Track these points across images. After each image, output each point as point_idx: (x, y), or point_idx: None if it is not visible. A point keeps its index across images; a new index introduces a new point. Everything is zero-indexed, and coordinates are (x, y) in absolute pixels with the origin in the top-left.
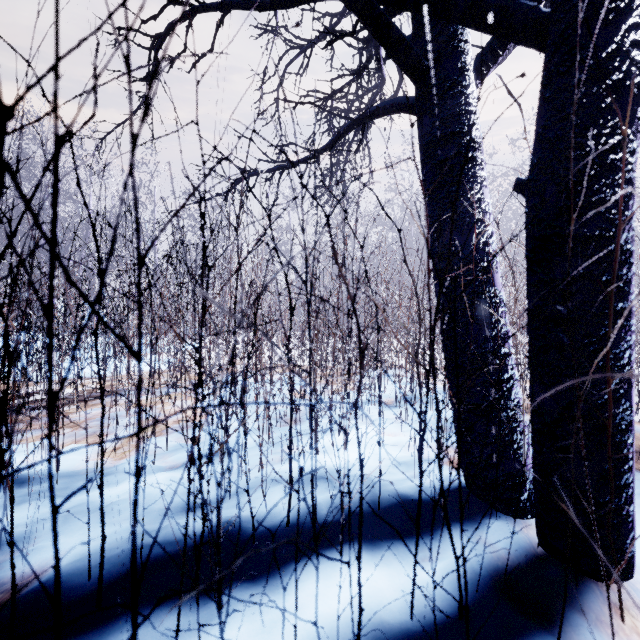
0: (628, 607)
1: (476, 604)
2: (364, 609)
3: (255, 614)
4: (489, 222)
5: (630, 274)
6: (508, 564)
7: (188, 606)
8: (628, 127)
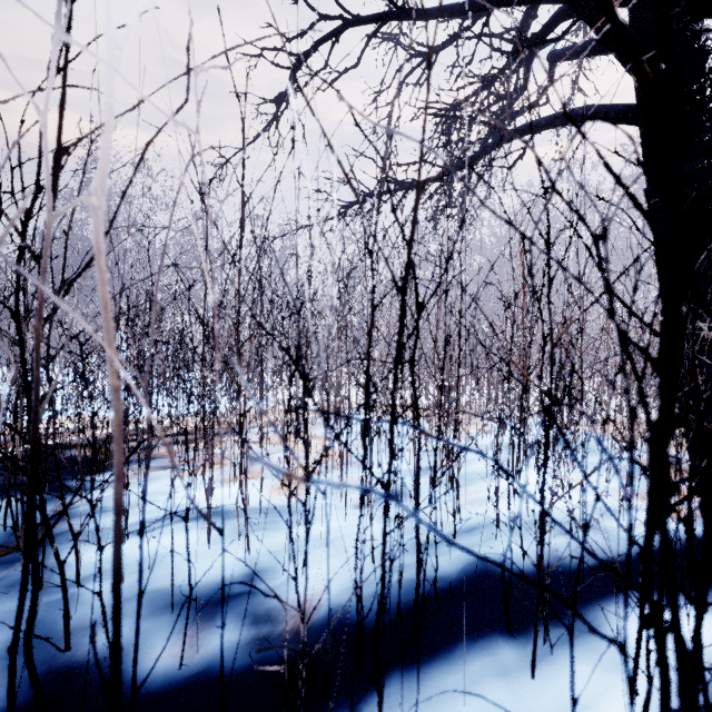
0: None
1: None
2: None
3: (588, 652)
4: None
5: None
6: None
7: (510, 640)
8: None
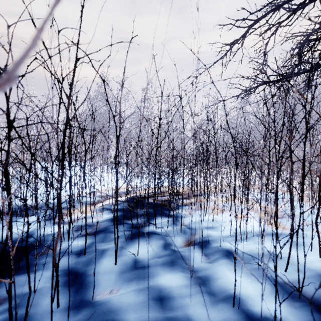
0: None
1: None
2: None
3: None
4: None
5: None
6: None
7: None
8: None
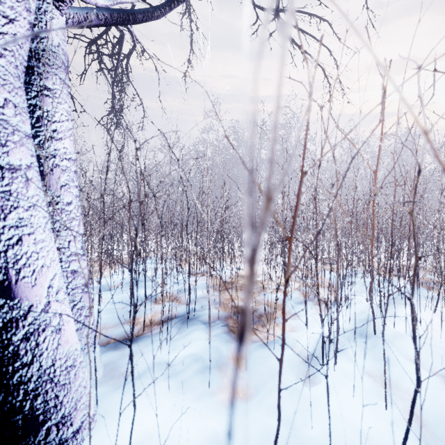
0: None
1: None
2: None
3: None
4: (46, 128)
5: None
6: None
7: None
8: None
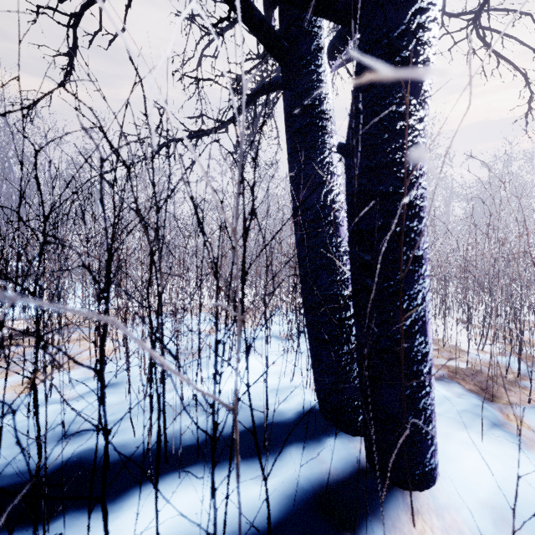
0: (423, 513)
1: (289, 518)
2: (160, 533)
3: None
4: (337, 182)
5: (420, 226)
6: (333, 478)
7: (16, 534)
8: (415, 98)
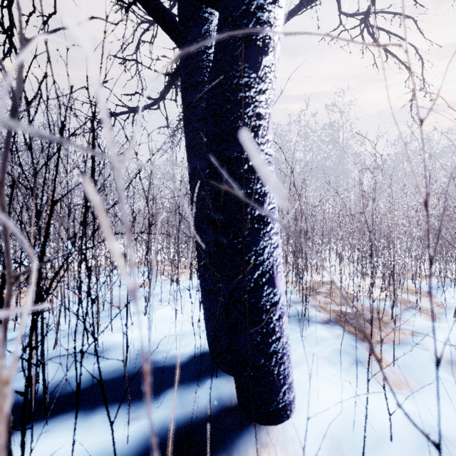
0: (270, 446)
1: None
2: None
3: None
4: None
5: (264, 188)
6: (201, 417)
7: None
8: (255, 72)
